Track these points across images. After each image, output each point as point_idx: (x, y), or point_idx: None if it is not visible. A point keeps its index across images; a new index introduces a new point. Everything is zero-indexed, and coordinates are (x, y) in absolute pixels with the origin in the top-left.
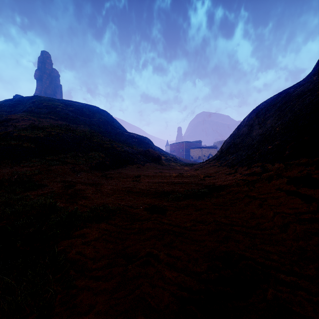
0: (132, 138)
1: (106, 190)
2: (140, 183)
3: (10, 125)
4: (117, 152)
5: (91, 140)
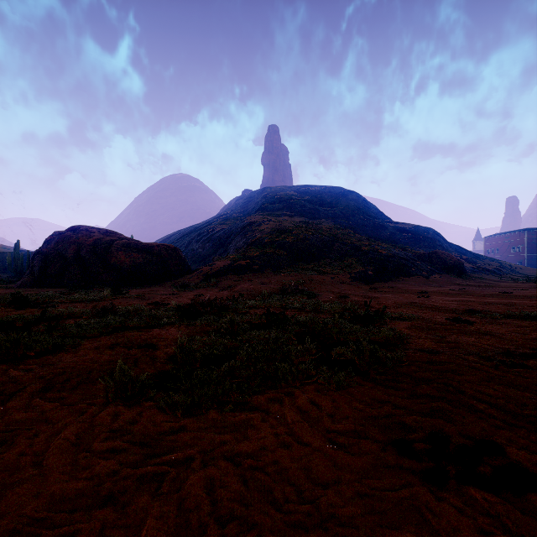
0: (401, 232)
1: (387, 303)
2: (429, 300)
3: (255, 230)
4: (382, 257)
5: (343, 241)
